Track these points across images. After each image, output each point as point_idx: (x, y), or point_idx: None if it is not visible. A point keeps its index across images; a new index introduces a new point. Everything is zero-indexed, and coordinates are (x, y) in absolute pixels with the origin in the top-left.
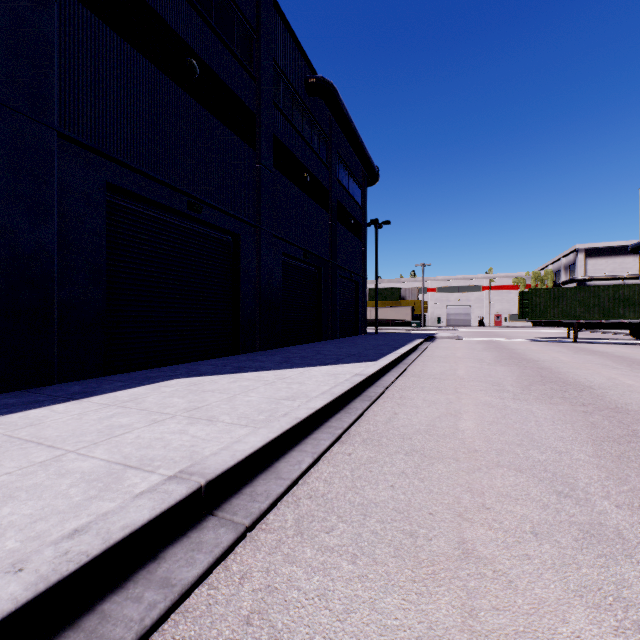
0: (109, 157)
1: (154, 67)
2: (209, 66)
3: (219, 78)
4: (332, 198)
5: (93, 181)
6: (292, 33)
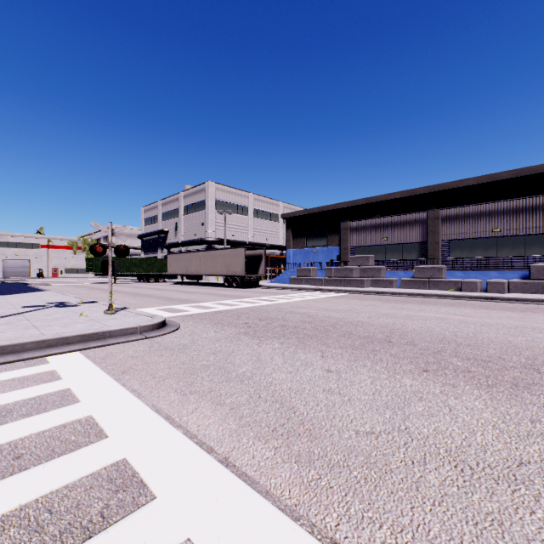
0: None
1: None
2: None
3: None
4: None
5: None
6: None
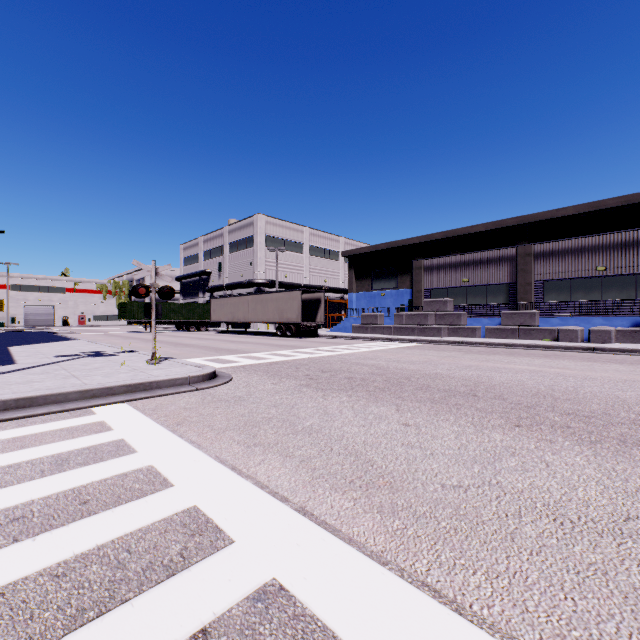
0: None
1: None
2: None
3: None
4: None
5: None
6: None
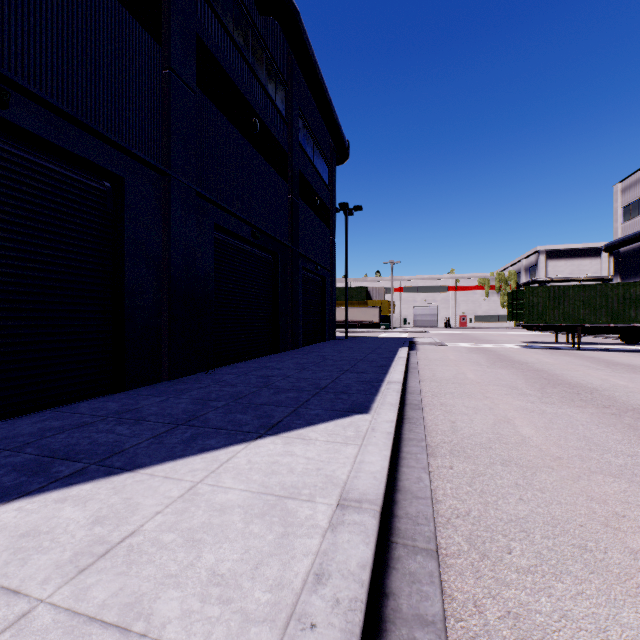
0: None
1: None
2: None
3: None
4: (292, 164)
5: None
6: None
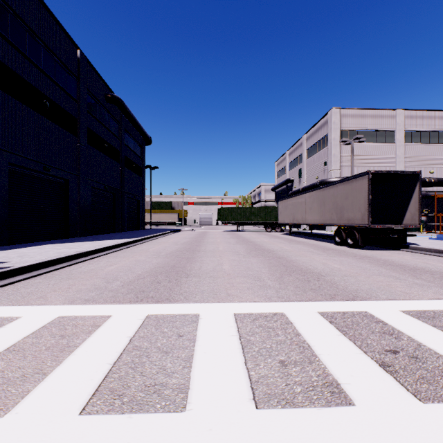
0: (11, 152)
1: (28, 108)
2: (54, 101)
3: (58, 105)
4: (122, 155)
5: (4, 163)
6: (98, 73)
